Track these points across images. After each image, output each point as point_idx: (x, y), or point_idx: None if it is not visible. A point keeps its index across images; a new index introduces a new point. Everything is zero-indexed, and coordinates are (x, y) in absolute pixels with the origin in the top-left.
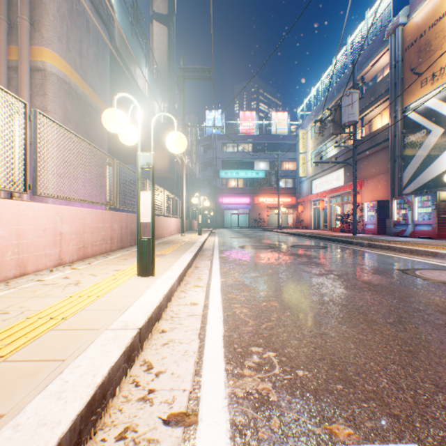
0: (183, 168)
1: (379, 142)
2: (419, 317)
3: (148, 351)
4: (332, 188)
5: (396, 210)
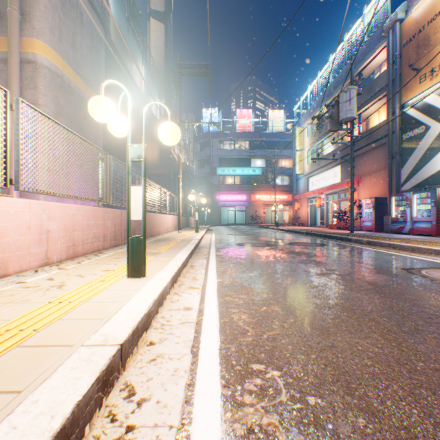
0: (180, 165)
1: (376, 139)
2: (437, 325)
3: (131, 370)
4: (328, 185)
5: (395, 207)
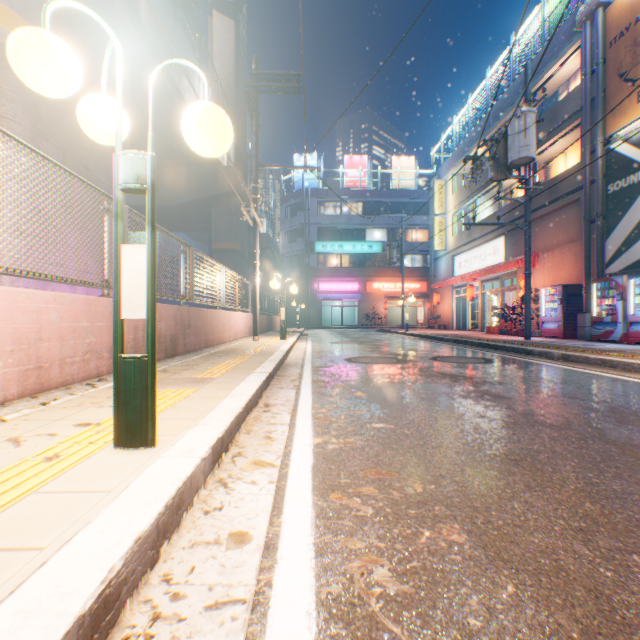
0: (256, 234)
1: (564, 193)
2: None
3: None
4: (486, 267)
5: (596, 299)
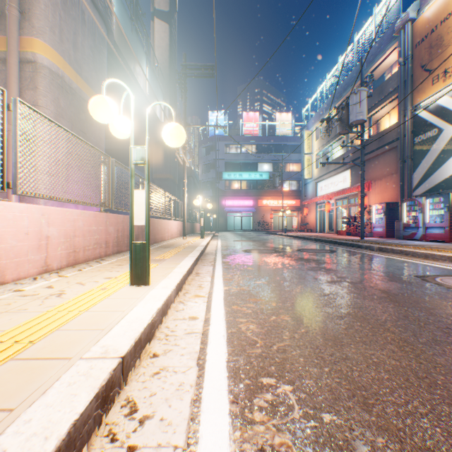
0: (185, 169)
1: (387, 142)
2: None
3: (133, 385)
4: (338, 190)
5: (406, 212)
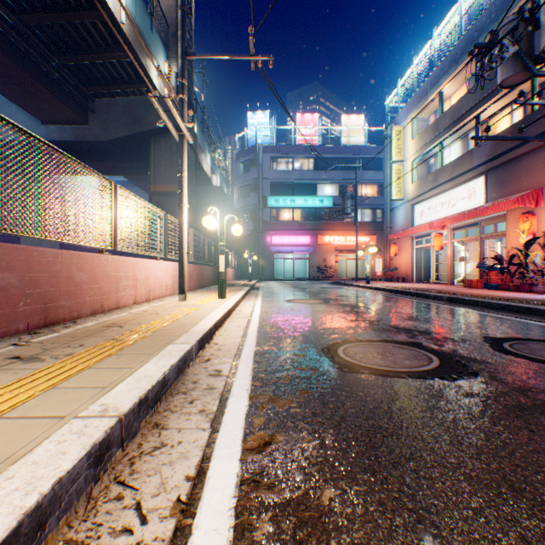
0: (182, 149)
1: None
2: None
3: None
4: (460, 212)
5: None
